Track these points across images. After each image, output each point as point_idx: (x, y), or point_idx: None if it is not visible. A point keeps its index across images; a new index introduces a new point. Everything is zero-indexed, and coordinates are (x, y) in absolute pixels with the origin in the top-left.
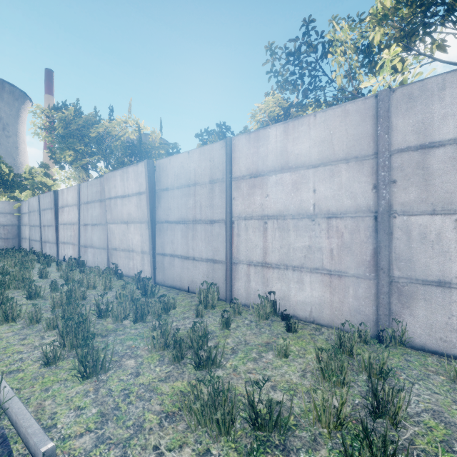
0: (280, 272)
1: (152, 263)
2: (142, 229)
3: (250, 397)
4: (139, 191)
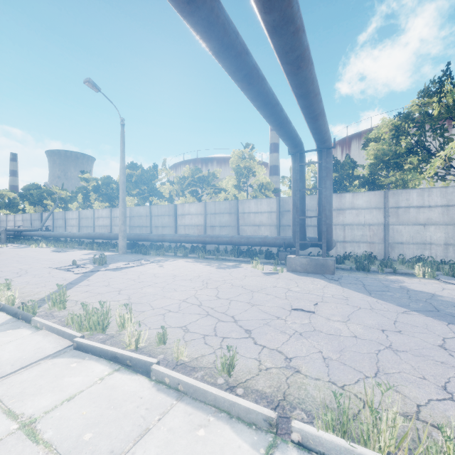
0: None
1: None
2: None
3: None
4: None
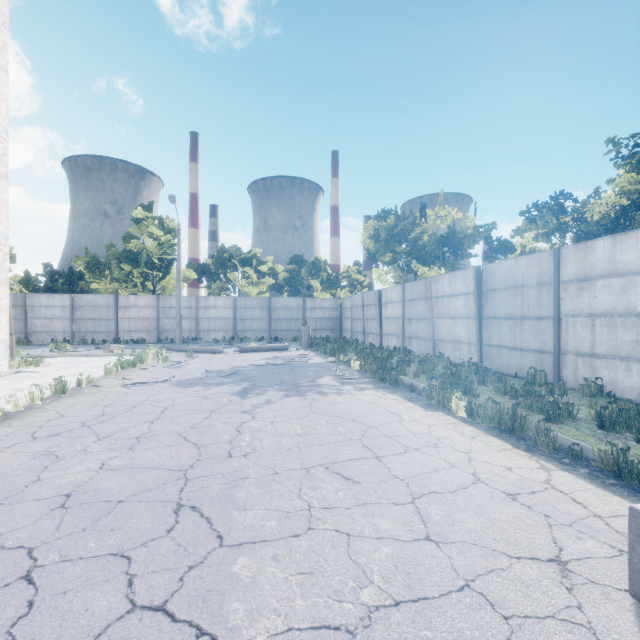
0: (608, 361)
1: (479, 352)
2: (469, 324)
3: (556, 401)
4: (467, 291)
